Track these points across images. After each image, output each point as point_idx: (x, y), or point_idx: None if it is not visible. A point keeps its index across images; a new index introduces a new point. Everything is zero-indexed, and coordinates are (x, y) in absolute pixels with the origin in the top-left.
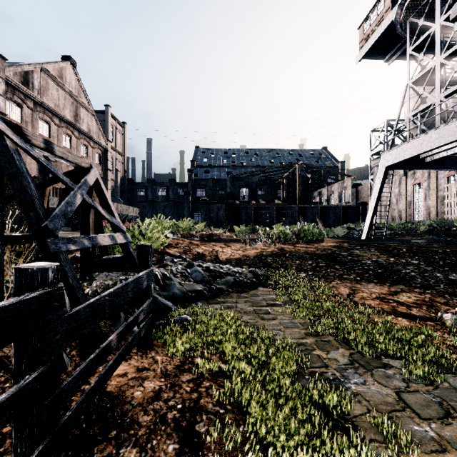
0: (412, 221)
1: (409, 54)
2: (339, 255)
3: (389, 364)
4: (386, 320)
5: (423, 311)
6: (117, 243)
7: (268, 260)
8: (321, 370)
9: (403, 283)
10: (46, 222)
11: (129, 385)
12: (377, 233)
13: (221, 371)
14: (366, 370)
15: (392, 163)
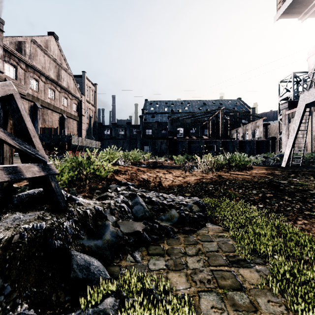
0: None
1: None
2: (279, 183)
3: None
4: None
5: None
6: (23, 177)
7: (209, 188)
8: None
9: None
10: None
11: None
12: (289, 161)
13: None
14: None
15: (312, 101)
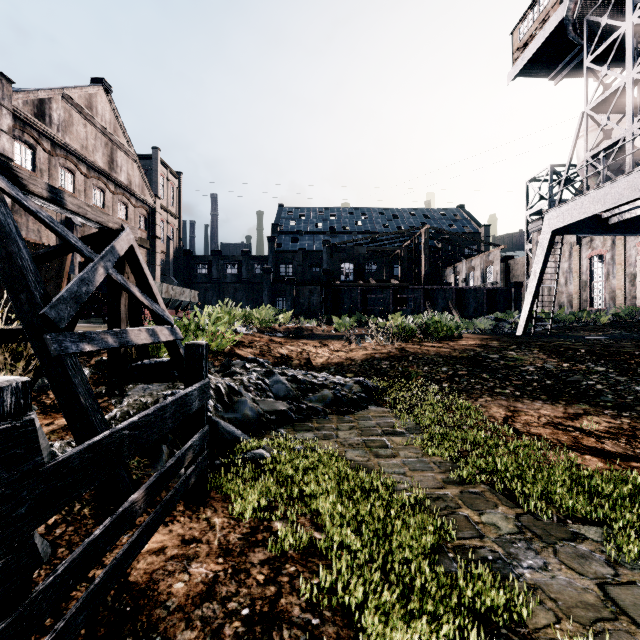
0: (588, 310)
1: (586, 68)
2: (487, 358)
3: (581, 534)
4: (569, 461)
5: (623, 445)
6: (160, 340)
7: (383, 365)
8: (473, 543)
9: (585, 400)
10: (45, 309)
11: (166, 571)
12: (538, 326)
13: (315, 545)
14: (545, 545)
15: (561, 226)
